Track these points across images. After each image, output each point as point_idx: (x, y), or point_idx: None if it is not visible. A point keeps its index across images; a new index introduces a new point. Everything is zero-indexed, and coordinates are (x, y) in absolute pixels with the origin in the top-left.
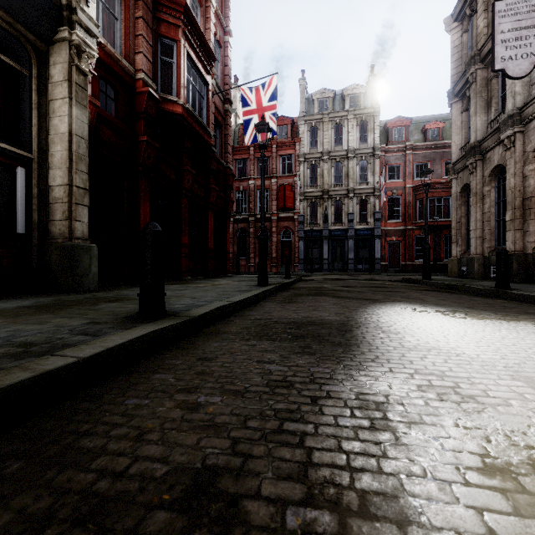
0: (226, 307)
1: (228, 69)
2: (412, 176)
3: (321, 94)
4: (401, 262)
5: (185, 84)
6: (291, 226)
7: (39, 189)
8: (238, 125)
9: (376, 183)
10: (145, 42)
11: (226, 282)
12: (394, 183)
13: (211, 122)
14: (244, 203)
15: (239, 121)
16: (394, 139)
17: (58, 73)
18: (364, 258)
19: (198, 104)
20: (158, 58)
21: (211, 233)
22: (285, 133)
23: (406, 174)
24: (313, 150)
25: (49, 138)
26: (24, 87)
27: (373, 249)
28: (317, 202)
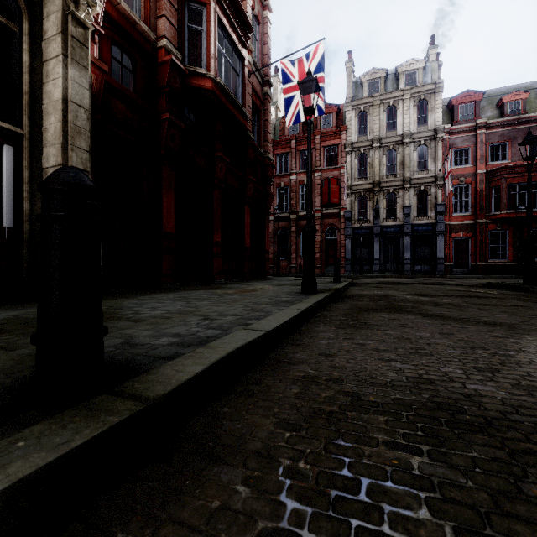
0: (247, 347)
1: (267, 48)
2: (485, 160)
3: (371, 75)
4: (471, 263)
5: (217, 54)
6: (336, 223)
7: (32, 173)
8: (279, 119)
9: (438, 170)
10: (169, 4)
11: (262, 288)
12: (461, 169)
13: (248, 105)
14: (285, 200)
15: (280, 115)
16: (460, 118)
17: (52, 25)
18: (423, 258)
19: (232, 83)
20: (185, 27)
21: (248, 230)
22: (330, 122)
23: (477, 157)
24: (362, 137)
25: (43, 109)
26: (14, 47)
27: (434, 247)
28: (366, 196)
